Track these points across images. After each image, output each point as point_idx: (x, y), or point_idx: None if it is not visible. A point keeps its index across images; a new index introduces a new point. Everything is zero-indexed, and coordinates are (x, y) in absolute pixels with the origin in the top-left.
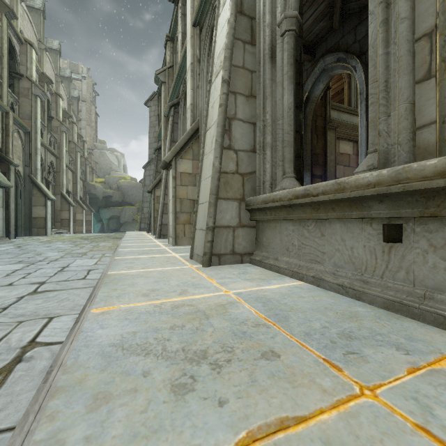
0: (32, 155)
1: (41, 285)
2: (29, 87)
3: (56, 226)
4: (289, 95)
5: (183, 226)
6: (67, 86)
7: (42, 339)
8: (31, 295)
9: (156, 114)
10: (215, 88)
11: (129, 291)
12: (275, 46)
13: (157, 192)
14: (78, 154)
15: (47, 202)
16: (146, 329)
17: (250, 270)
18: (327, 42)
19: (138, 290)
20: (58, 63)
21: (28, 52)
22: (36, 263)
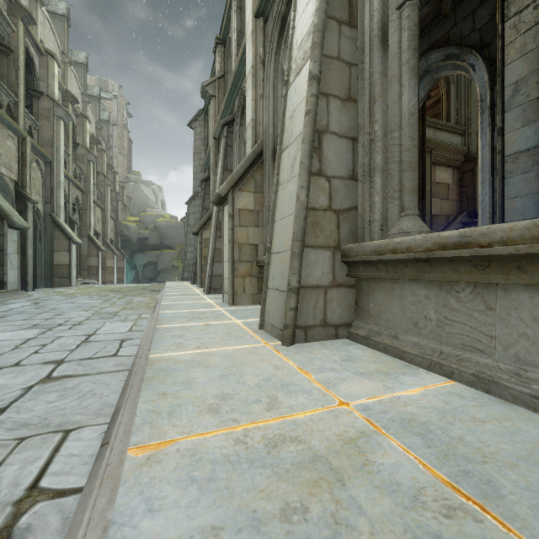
0: (54, 189)
1: (58, 366)
2: (50, 107)
3: (82, 275)
4: (411, 95)
5: (242, 279)
6: (95, 107)
7: (50, 482)
8: (43, 383)
9: (202, 137)
10: (296, 91)
11: (185, 399)
12: (387, 25)
13: (204, 234)
14: (108, 188)
15: (72, 246)
16: (236, 520)
17: (356, 353)
18: (432, 35)
19: (199, 398)
20: (84, 79)
21: (49, 65)
22: (55, 327)
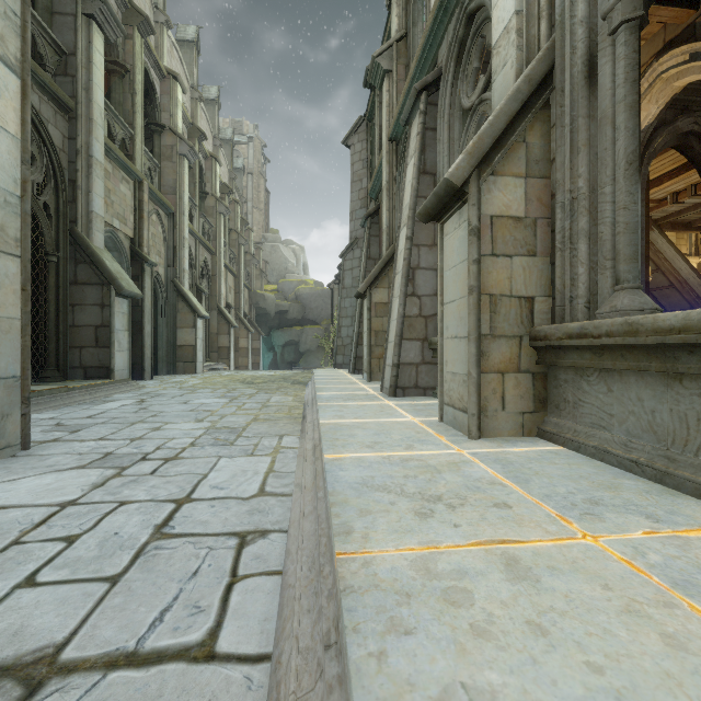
0: (177, 248)
1: None
2: (173, 144)
3: (211, 358)
4: None
5: (499, 377)
6: (228, 153)
7: None
8: None
9: (363, 157)
10: None
11: None
12: None
13: (374, 295)
14: (241, 248)
15: (197, 321)
16: None
17: None
18: None
19: None
20: (216, 119)
21: (171, 90)
22: (131, 466)
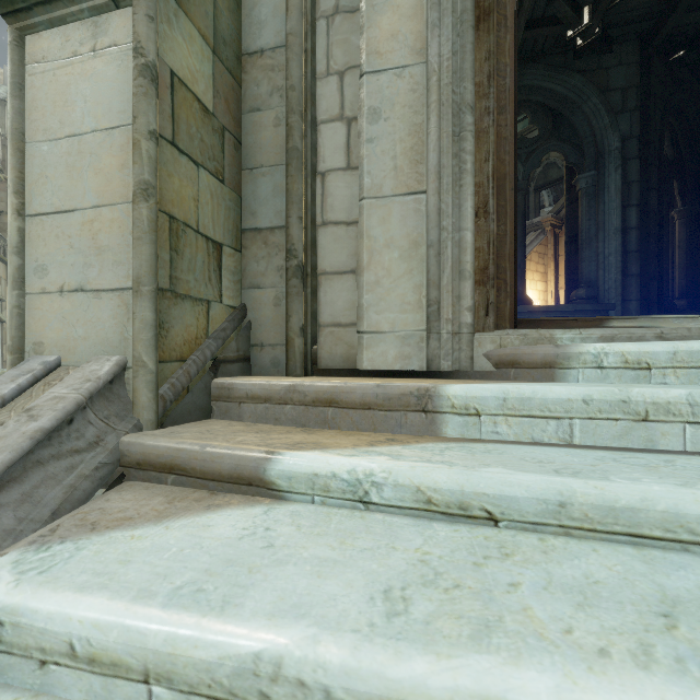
0: None
1: None
2: None
3: None
4: None
5: None
6: (1, 115)
7: None
8: None
9: None
10: None
11: None
12: None
13: None
14: None
15: None
16: None
17: None
18: None
19: None
20: None
21: None
22: None
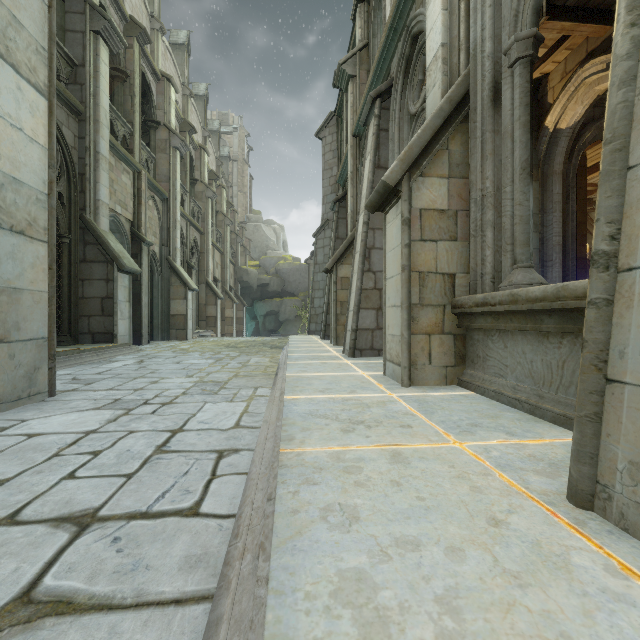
0: (170, 229)
1: (71, 540)
2: (167, 138)
3: (200, 326)
4: None
5: (426, 338)
6: (215, 143)
7: None
8: None
9: (333, 148)
10: None
11: None
12: None
13: (340, 271)
14: (227, 228)
15: (188, 293)
16: None
17: None
18: None
19: None
20: (205, 112)
21: (165, 91)
22: (136, 408)
